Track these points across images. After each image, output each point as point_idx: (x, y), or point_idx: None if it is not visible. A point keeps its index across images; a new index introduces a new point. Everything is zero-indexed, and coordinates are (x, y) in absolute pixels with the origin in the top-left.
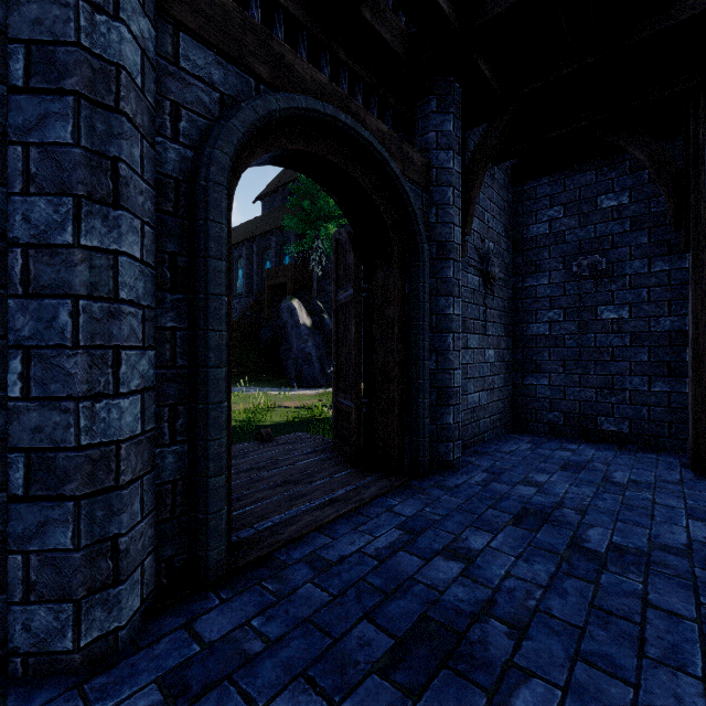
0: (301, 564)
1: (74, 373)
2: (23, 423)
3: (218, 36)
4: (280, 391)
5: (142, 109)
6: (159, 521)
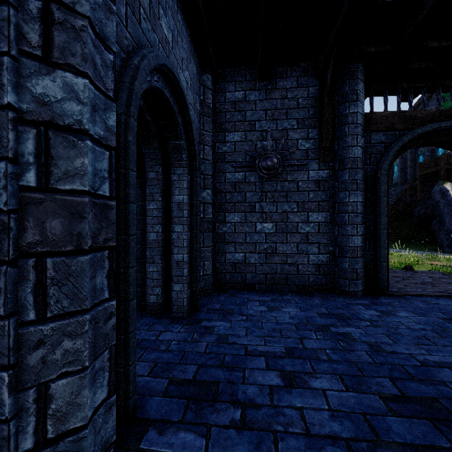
0: (417, 300)
1: (348, 230)
2: (337, 240)
3: (383, 126)
4: (430, 254)
5: (362, 163)
6: (365, 272)
